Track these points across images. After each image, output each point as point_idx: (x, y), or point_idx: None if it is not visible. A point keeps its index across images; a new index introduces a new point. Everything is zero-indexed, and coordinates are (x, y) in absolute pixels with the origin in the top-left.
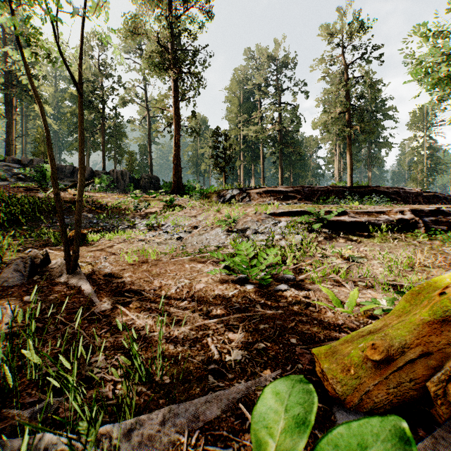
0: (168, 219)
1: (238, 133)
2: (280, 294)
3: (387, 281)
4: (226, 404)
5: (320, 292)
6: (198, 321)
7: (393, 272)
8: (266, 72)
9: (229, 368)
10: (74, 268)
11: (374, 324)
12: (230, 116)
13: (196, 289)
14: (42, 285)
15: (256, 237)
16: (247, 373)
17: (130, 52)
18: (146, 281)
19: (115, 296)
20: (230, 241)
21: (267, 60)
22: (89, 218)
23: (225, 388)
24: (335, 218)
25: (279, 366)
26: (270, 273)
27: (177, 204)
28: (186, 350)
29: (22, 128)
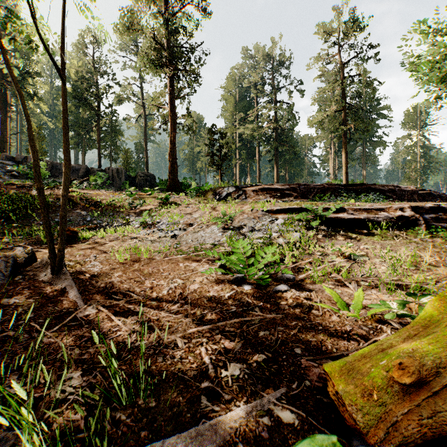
0: (163, 216)
1: (234, 131)
2: (280, 295)
3: (392, 281)
4: (222, 436)
5: (322, 292)
6: (191, 327)
7: (398, 271)
8: (261, 71)
9: (225, 387)
10: (59, 268)
11: (395, 335)
12: (226, 115)
13: (190, 291)
14: (24, 286)
15: (252, 235)
16: (247, 392)
17: (125, 50)
18: (137, 281)
19: (101, 298)
20: (226, 239)
21: (263, 59)
22: (82, 215)
23: (220, 414)
24: (334, 215)
25: (283, 383)
26: (268, 272)
27: (173, 202)
28: (176, 363)
29: (17, 126)
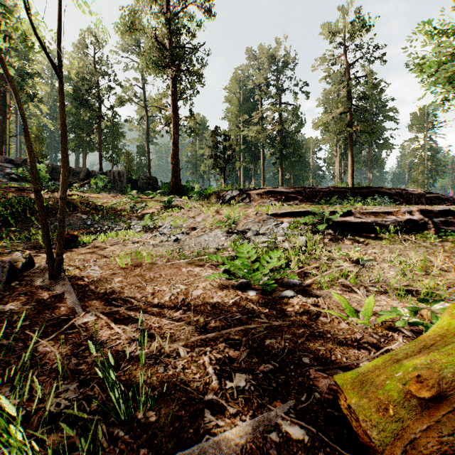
0: (165, 220)
1: (238, 134)
2: (286, 301)
3: (401, 286)
4: (227, 454)
5: (329, 298)
6: (194, 335)
7: (407, 276)
8: (266, 72)
9: (230, 399)
10: (57, 273)
11: (410, 345)
12: (230, 116)
13: (193, 297)
14: (20, 291)
15: (257, 239)
16: (253, 405)
17: (127, 50)
18: (138, 287)
19: (101, 304)
20: (230, 243)
21: (267, 60)
22: (83, 219)
23: (225, 429)
24: (340, 219)
25: (291, 396)
26: (273, 277)
27: (176, 205)
28: (178, 373)
29: (16, 128)
